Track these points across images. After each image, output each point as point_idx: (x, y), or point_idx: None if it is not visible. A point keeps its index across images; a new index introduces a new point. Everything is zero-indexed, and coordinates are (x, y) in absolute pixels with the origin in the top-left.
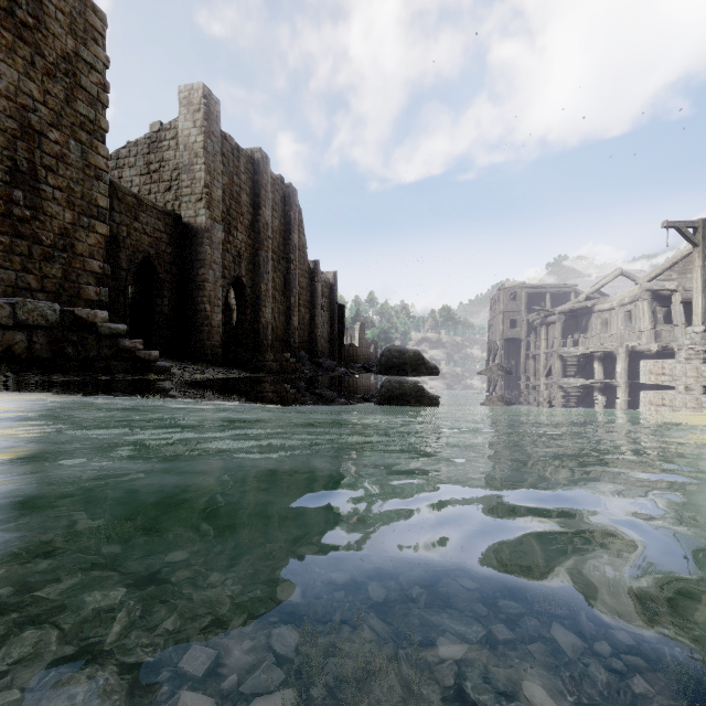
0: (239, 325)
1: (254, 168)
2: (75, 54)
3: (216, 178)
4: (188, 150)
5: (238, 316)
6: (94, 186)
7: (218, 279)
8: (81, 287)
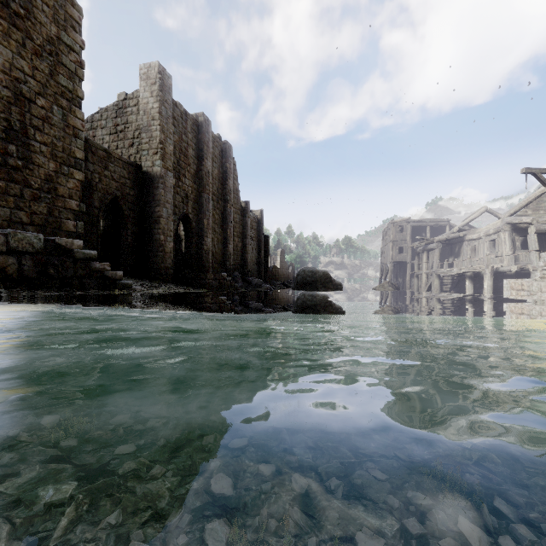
0: (187, 251)
1: (198, 128)
2: (57, 38)
3: (169, 136)
4: (146, 114)
5: (186, 244)
6: (72, 142)
7: (170, 215)
8: (62, 221)
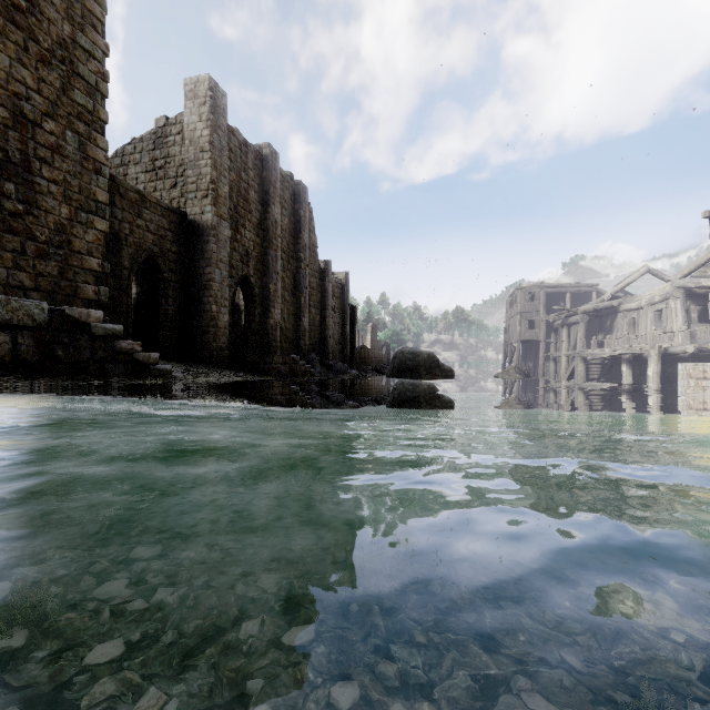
0: (247, 327)
1: (262, 164)
2: (72, 41)
3: (223, 173)
4: (193, 145)
5: (246, 316)
6: (92, 180)
7: (225, 279)
8: (78, 286)
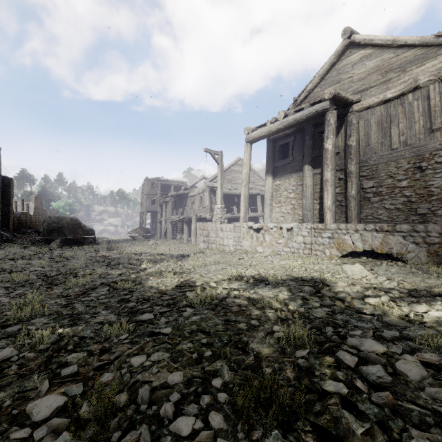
0: None
1: None
2: None
3: None
4: None
5: None
6: None
7: None
8: None
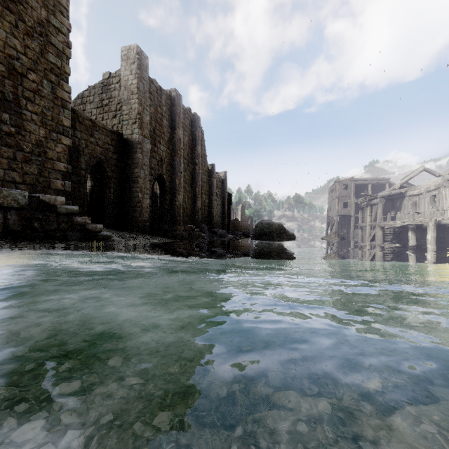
0: (162, 207)
1: (171, 102)
2: (47, 21)
3: (146, 108)
4: (127, 90)
5: (161, 200)
6: (60, 112)
7: (147, 176)
8: (51, 181)
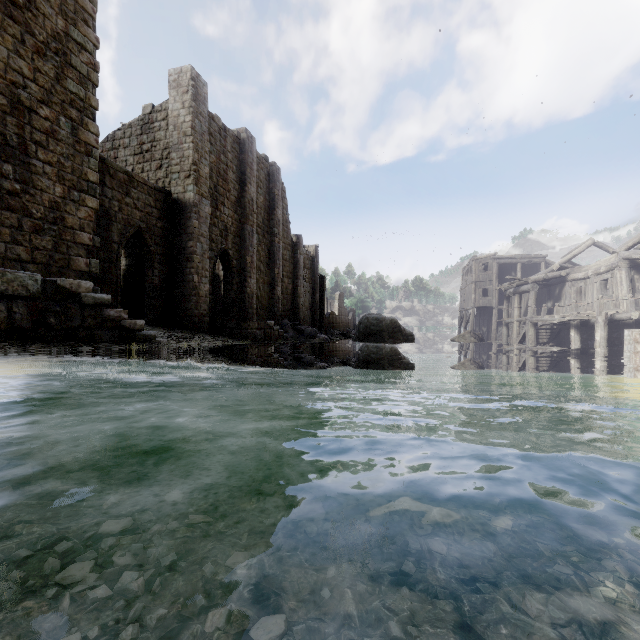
0: (226, 295)
1: (240, 147)
2: (65, 34)
3: (204, 156)
4: (177, 130)
5: (225, 286)
6: (84, 162)
7: (206, 251)
8: (71, 258)
